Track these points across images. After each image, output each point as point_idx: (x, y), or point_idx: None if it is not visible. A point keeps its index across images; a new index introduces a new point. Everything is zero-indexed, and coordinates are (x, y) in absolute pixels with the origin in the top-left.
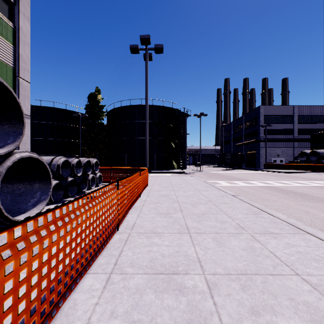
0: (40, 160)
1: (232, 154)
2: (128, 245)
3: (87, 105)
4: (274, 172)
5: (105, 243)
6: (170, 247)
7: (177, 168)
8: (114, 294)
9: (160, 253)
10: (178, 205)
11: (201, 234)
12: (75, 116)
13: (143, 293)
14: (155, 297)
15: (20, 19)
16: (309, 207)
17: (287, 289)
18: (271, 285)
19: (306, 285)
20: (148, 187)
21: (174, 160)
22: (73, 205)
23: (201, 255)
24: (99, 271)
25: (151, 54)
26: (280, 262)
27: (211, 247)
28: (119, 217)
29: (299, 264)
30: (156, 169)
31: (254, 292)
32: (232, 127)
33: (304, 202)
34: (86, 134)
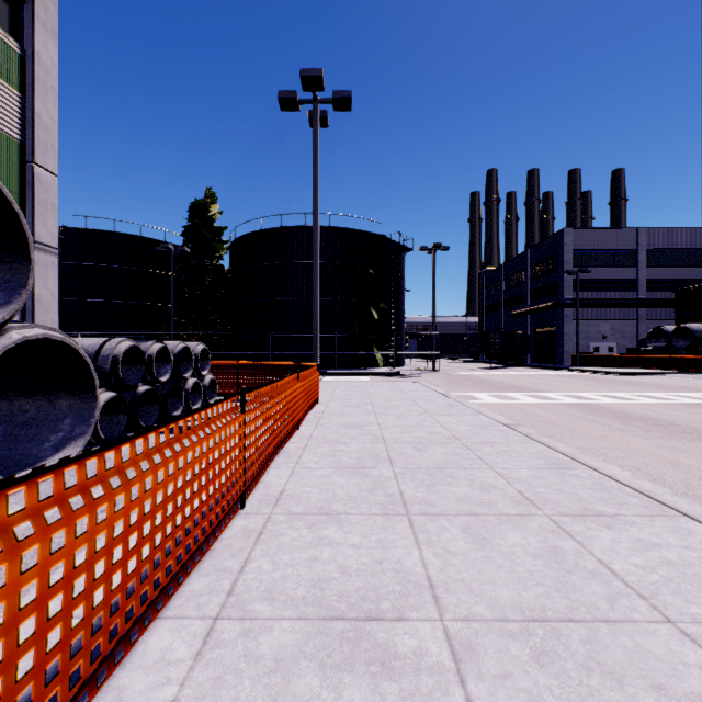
0: (71, 346)
1: (504, 334)
2: (263, 545)
3: (188, 227)
4: (596, 373)
5: (210, 539)
6: (362, 549)
7: (384, 364)
8: (220, 674)
9: (339, 566)
10: (385, 447)
11: (435, 516)
12: (161, 251)
13: (291, 673)
14: (320, 684)
15: (36, 35)
16: (679, 451)
17: (648, 662)
18: (606, 650)
19: (693, 650)
20: (317, 405)
21: (378, 346)
22: (117, 454)
23: (435, 571)
24: (190, 611)
25: (325, 113)
26: (625, 588)
27: (459, 550)
28: (246, 477)
29: (672, 593)
30: (337, 367)
31: (566, 670)
32: (503, 276)
33: (667, 440)
34: (186, 291)
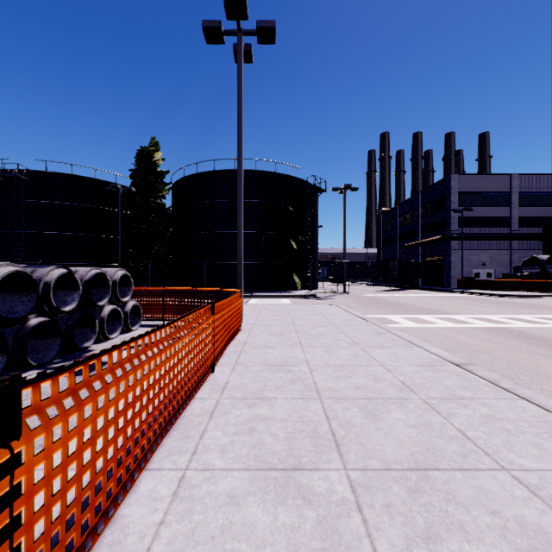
0: None
1: (402, 262)
2: None
3: (134, 170)
4: (483, 295)
5: None
6: None
7: (301, 287)
8: None
9: None
10: (323, 409)
11: None
12: (111, 191)
13: None
14: None
15: None
16: None
17: None
18: None
19: None
20: (240, 333)
21: (297, 272)
22: None
23: None
24: None
25: (249, 46)
26: None
27: None
28: None
29: None
30: (262, 290)
31: None
32: (398, 215)
33: None
34: (132, 225)
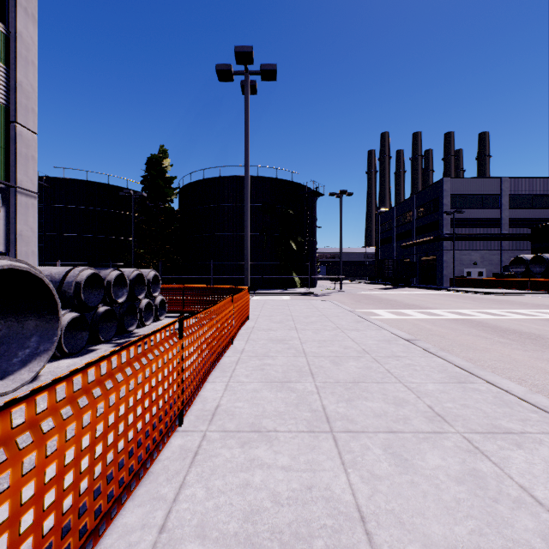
0: (35, 275)
1: (396, 262)
2: (198, 468)
3: (145, 177)
4: (470, 293)
5: (149, 460)
6: (292, 472)
7: (301, 285)
8: None
9: (270, 493)
10: (306, 361)
11: (357, 434)
12: (124, 196)
13: None
14: None
15: (18, 18)
16: None
17: None
18: None
19: None
20: (248, 321)
21: (296, 271)
22: (30, 406)
23: (364, 500)
24: None
25: (254, 82)
26: None
27: (384, 474)
28: (184, 396)
29: None
30: (264, 288)
31: None
32: (394, 216)
33: (541, 352)
34: (143, 228)
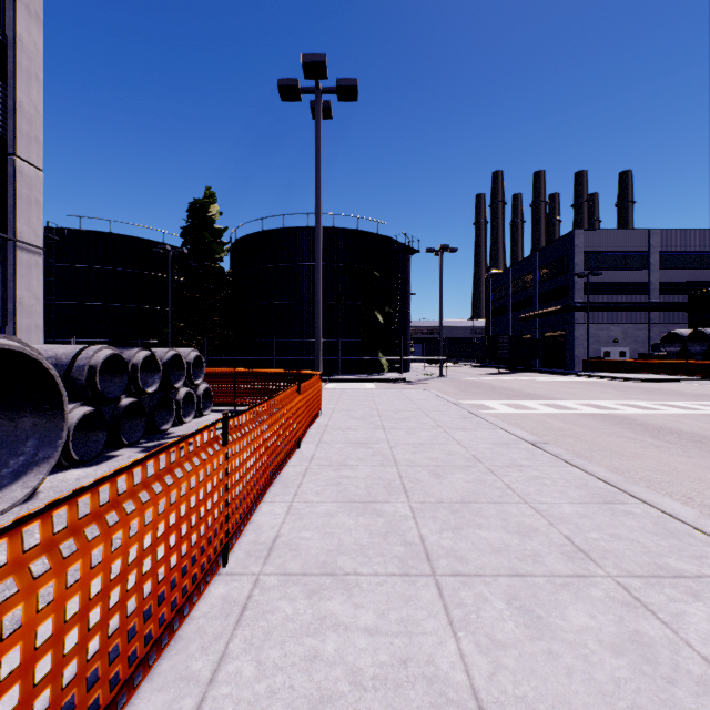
0: (31, 357)
1: (513, 339)
2: (246, 630)
3: (187, 228)
4: (609, 379)
5: (177, 618)
6: (379, 637)
7: (389, 369)
8: None
9: (348, 670)
10: (397, 472)
11: (469, 578)
12: (159, 253)
13: None
14: None
15: (17, 18)
16: None
17: None
18: None
19: None
20: (320, 418)
21: (383, 351)
22: None
23: (482, 680)
24: None
25: (328, 103)
26: None
27: (509, 639)
28: (230, 525)
29: None
30: (341, 373)
31: None
32: (510, 279)
33: (709, 459)
34: (184, 294)
